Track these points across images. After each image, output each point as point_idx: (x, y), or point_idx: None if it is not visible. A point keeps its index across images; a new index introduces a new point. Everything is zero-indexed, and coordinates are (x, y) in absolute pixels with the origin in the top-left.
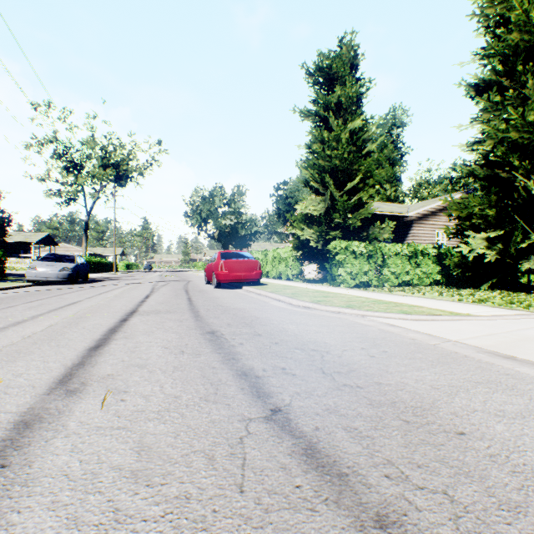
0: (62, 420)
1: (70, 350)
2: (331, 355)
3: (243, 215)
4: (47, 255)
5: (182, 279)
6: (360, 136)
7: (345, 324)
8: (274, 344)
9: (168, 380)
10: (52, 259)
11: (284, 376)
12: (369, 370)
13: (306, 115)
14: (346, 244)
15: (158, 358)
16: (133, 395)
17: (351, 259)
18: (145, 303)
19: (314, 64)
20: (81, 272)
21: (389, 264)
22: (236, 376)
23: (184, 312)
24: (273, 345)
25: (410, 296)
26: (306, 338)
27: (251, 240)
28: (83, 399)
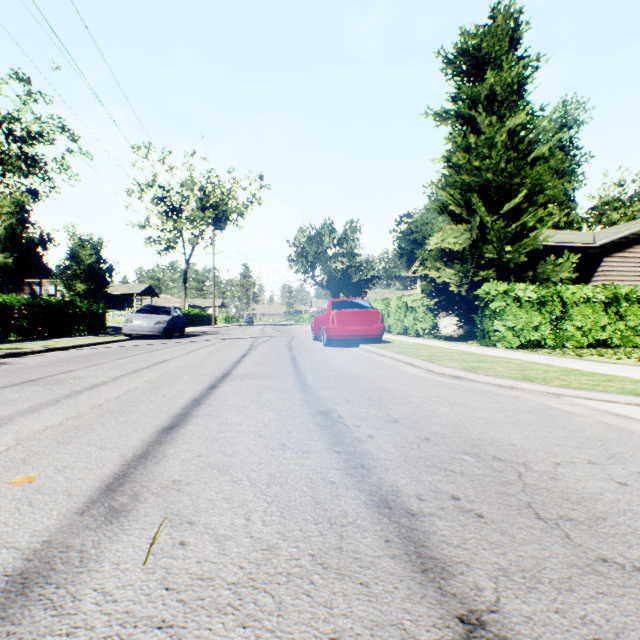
0: (78, 581)
1: (137, 431)
2: (536, 474)
3: (356, 257)
4: (143, 307)
5: (285, 335)
6: (524, 136)
7: (530, 408)
8: (424, 440)
9: (258, 504)
10: (149, 311)
11: (462, 518)
12: (637, 522)
13: (443, 118)
14: (505, 288)
15: (247, 454)
16: (200, 532)
17: (513, 309)
18: (241, 364)
19: (456, 47)
20: (177, 325)
21: (572, 315)
22: (372, 508)
23: (287, 378)
24: (422, 443)
25: (622, 364)
26: (475, 432)
27: (367, 287)
28: (124, 531)
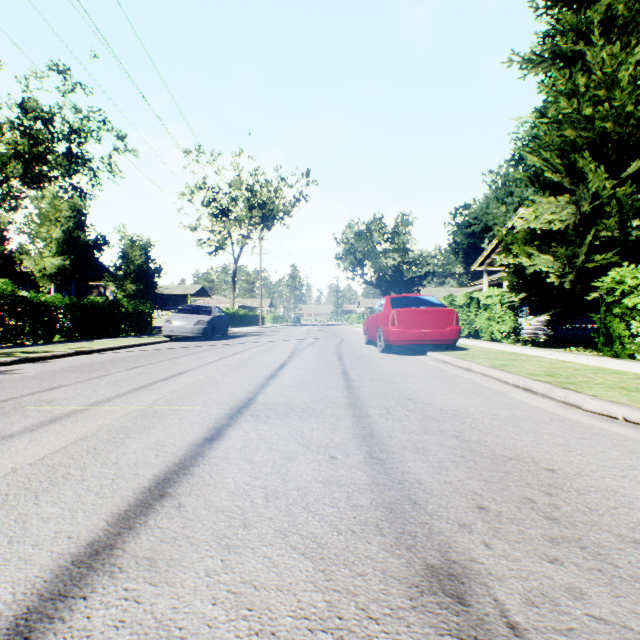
0: None
1: None
2: None
3: (409, 252)
4: (184, 307)
5: (332, 336)
6: None
7: None
8: None
9: None
10: (189, 311)
11: None
12: None
13: (533, 63)
14: None
15: None
16: None
17: None
18: (274, 380)
19: None
20: (218, 326)
21: None
22: None
23: (338, 416)
24: None
25: None
26: None
27: (420, 285)
28: None
